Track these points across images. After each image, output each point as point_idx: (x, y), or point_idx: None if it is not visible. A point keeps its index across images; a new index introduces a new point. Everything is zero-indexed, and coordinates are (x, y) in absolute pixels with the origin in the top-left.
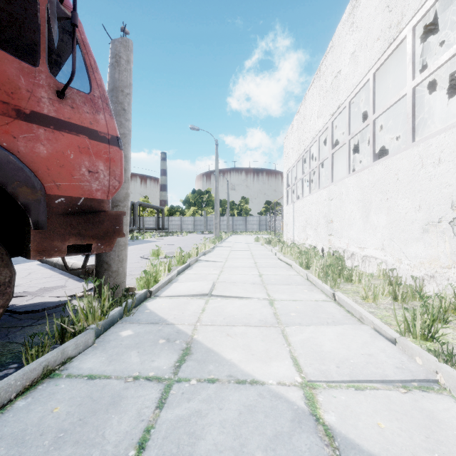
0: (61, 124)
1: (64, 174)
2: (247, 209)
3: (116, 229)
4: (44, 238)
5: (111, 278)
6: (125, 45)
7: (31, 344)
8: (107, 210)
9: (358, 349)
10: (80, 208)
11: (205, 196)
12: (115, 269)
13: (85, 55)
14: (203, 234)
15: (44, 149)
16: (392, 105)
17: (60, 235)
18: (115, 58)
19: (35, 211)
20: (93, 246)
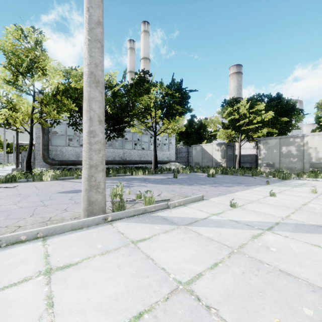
0: None
1: None
2: None
3: None
4: None
5: None
6: None
7: None
8: None
9: None
10: None
11: None
12: None
13: None
14: None
15: None
16: None
17: None
18: None
19: None
20: None
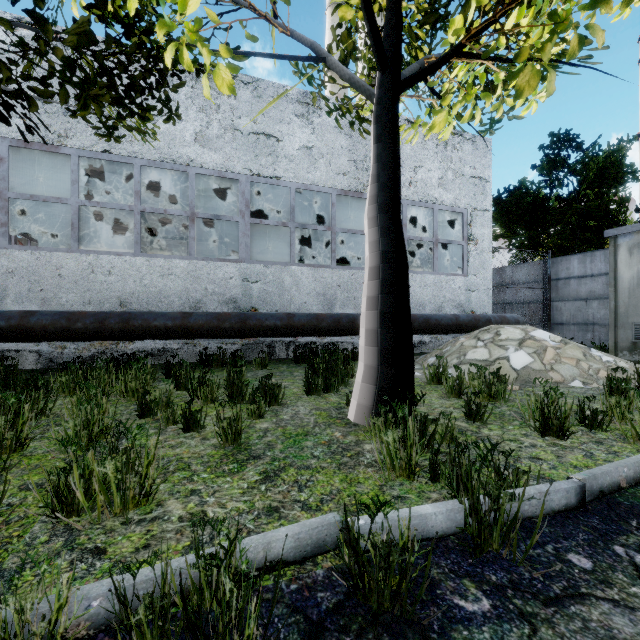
0: None
1: None
2: None
3: None
4: None
5: None
6: None
7: None
8: None
9: None
10: None
11: None
12: None
13: None
14: None
15: None
16: None
17: None
18: None
19: None
20: None
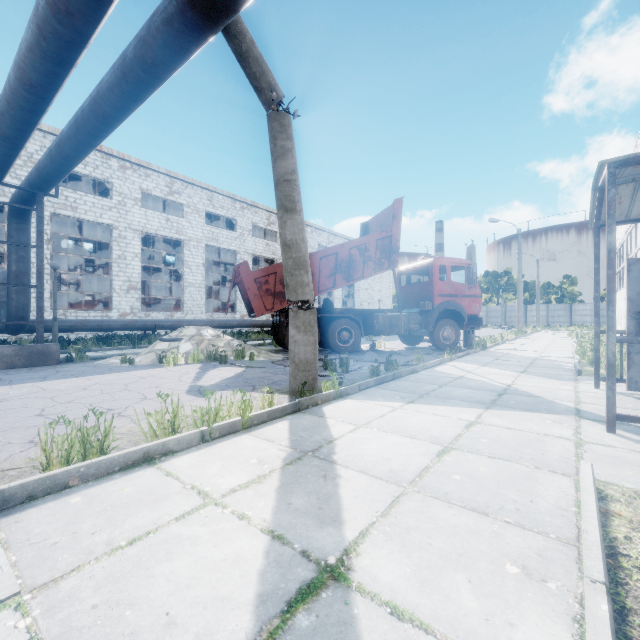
0: (469, 296)
1: (469, 308)
2: (573, 293)
3: (480, 323)
4: (466, 325)
5: (470, 341)
6: (473, 248)
7: (469, 347)
8: (478, 317)
9: (560, 355)
10: (472, 317)
11: (503, 279)
12: (472, 338)
13: (474, 275)
14: (500, 328)
15: (466, 303)
16: (639, 250)
17: (469, 324)
18: (469, 255)
19: (465, 319)
20: (475, 328)
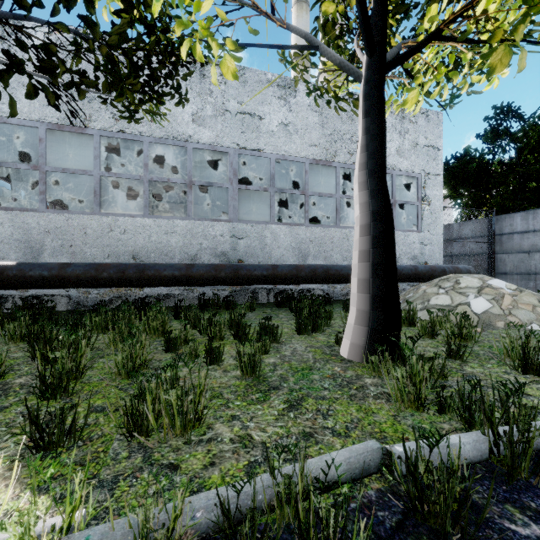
0: None
1: None
2: None
3: None
4: None
5: None
6: None
7: None
8: None
9: None
10: None
11: None
12: None
13: None
14: None
15: None
16: None
17: None
18: None
19: None
20: None
